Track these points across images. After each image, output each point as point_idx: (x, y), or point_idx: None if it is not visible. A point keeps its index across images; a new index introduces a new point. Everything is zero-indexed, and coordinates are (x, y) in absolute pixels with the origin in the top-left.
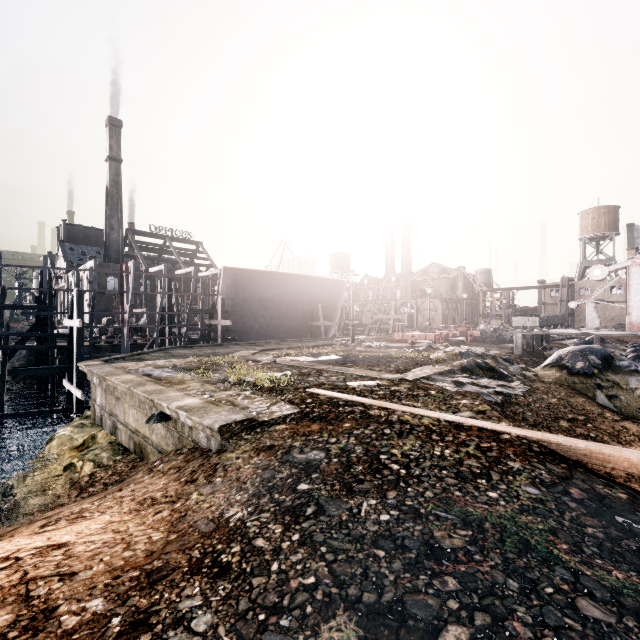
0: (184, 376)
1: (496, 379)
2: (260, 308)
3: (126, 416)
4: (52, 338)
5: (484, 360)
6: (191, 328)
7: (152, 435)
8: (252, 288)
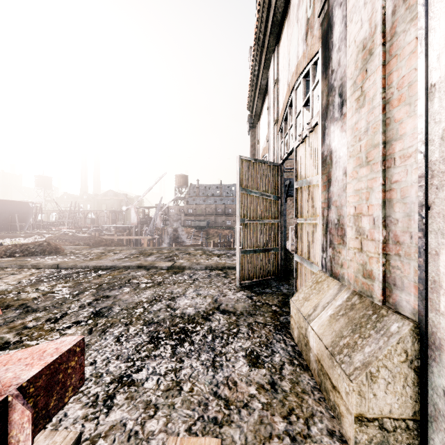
0: None
1: None
2: None
3: None
4: None
5: (67, 232)
6: None
7: None
8: None
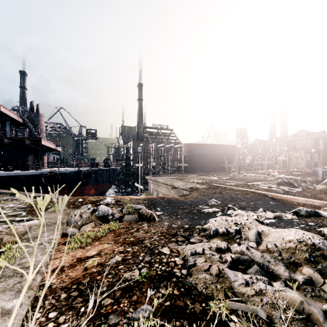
0: (176, 180)
1: (292, 187)
2: (198, 159)
3: (162, 190)
4: (130, 170)
5: (288, 180)
6: (173, 167)
7: (170, 194)
8: (195, 151)
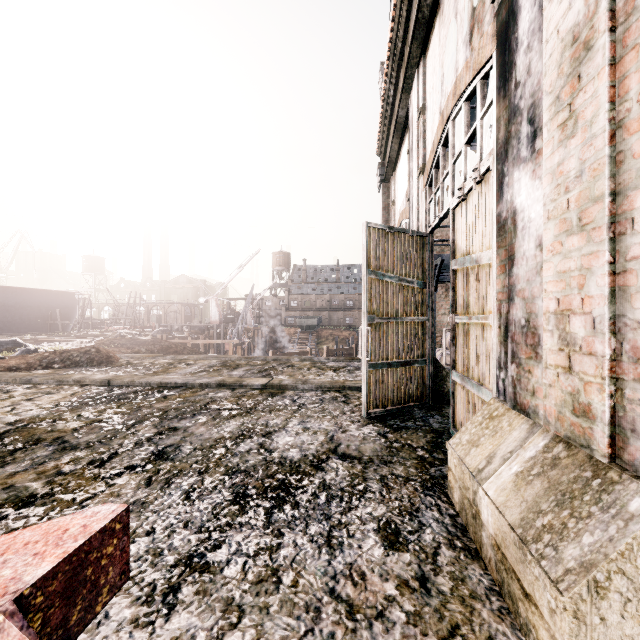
0: None
1: None
2: (3, 311)
3: None
4: None
5: (124, 334)
6: None
7: None
8: None
